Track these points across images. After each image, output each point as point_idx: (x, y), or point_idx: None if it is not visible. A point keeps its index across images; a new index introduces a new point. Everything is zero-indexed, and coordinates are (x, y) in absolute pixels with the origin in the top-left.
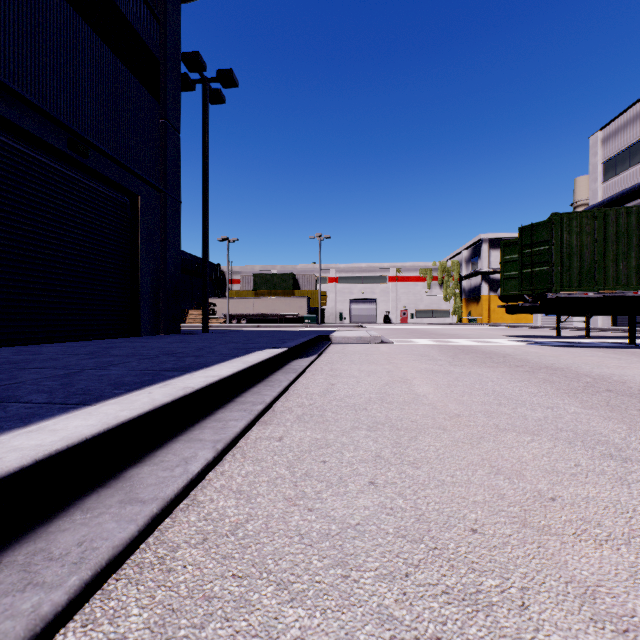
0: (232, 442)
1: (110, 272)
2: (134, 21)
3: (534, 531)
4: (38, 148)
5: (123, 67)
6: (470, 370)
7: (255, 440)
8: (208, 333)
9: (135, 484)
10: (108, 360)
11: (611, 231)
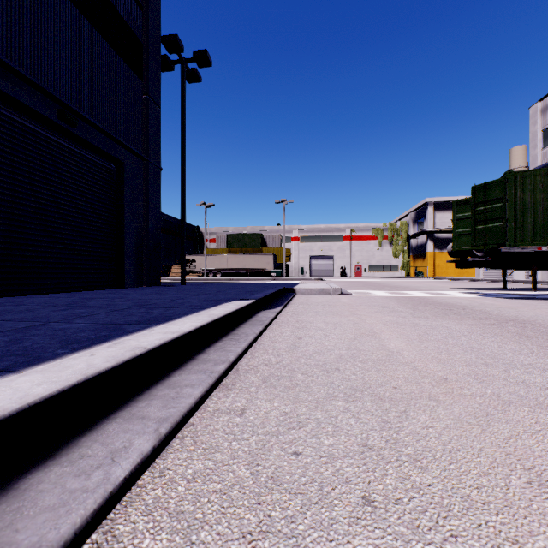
0: (182, 419)
1: (98, 230)
2: (119, 7)
3: None
4: (31, 118)
5: (109, 47)
6: (436, 322)
7: (212, 414)
8: (185, 285)
9: (24, 507)
10: (79, 312)
11: None
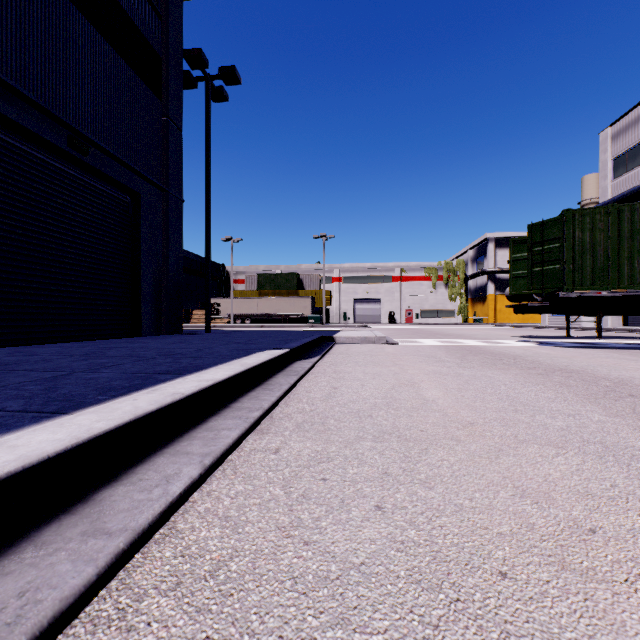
0: (223, 455)
1: (111, 271)
2: (135, 17)
3: (577, 576)
4: (37, 145)
5: (124, 64)
6: (480, 372)
7: (249, 452)
8: (210, 333)
9: (104, 510)
10: (102, 362)
11: (626, 228)
